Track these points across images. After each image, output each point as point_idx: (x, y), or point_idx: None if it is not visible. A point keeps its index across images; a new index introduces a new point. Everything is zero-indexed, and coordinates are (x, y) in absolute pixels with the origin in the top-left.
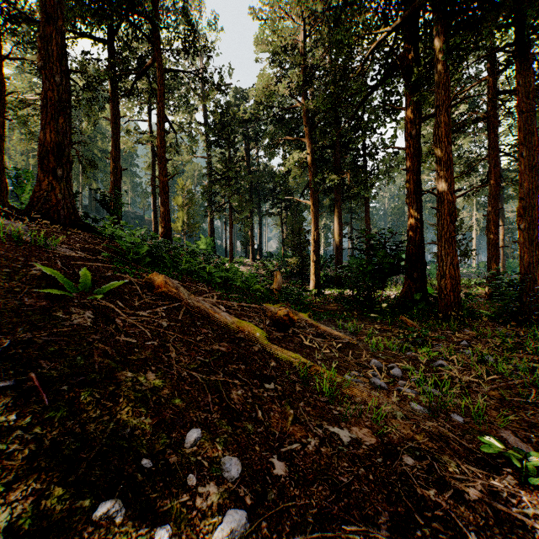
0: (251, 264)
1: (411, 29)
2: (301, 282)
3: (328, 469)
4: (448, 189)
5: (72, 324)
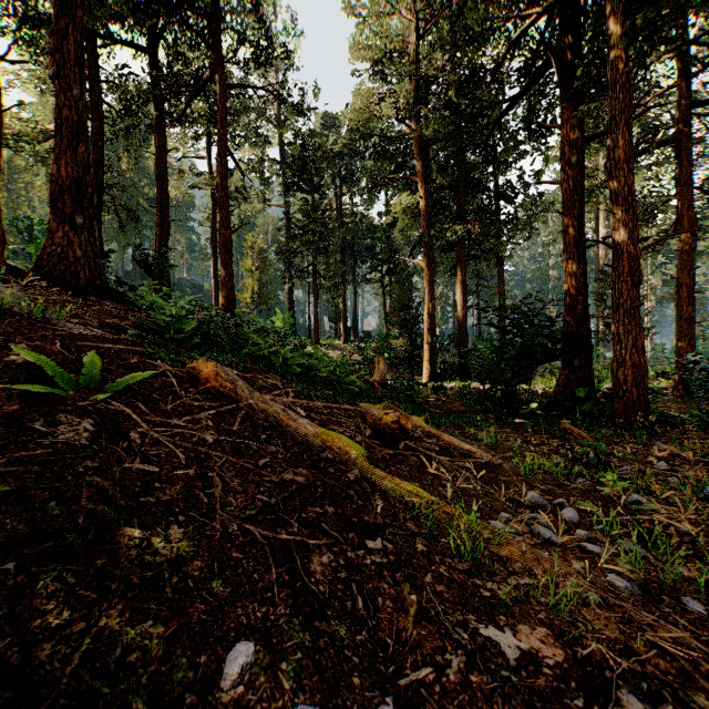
0: (343, 347)
1: (571, 12)
2: (410, 372)
3: None
4: (629, 238)
5: (55, 442)
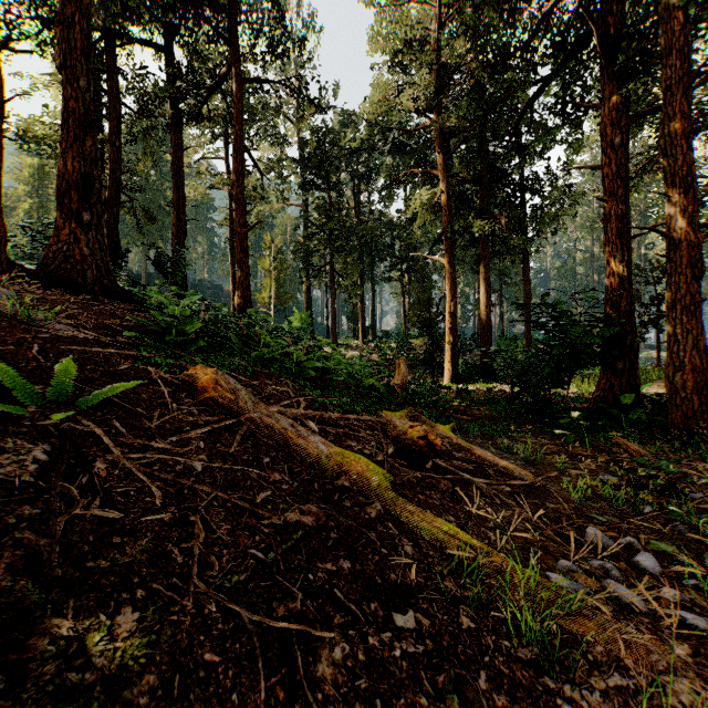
0: (361, 347)
1: None
2: (430, 372)
3: None
4: (688, 224)
5: None
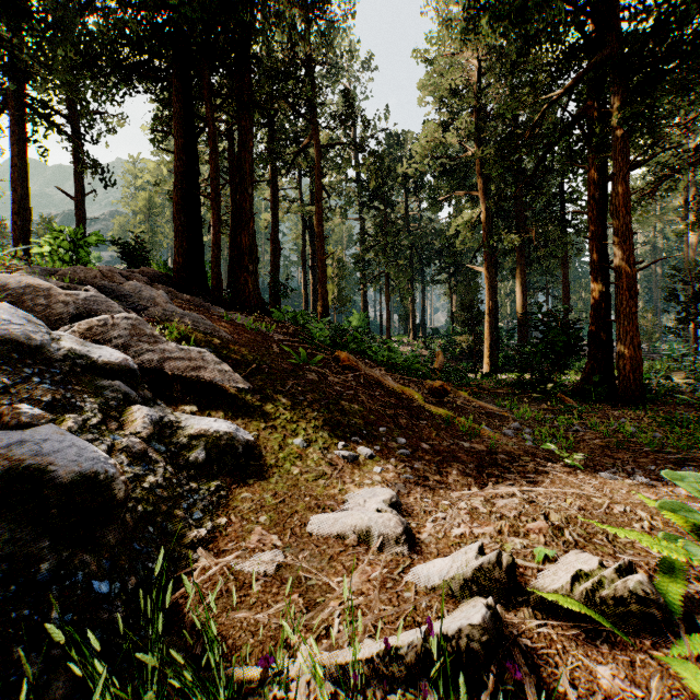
0: (412, 343)
1: (591, 84)
2: (473, 365)
3: (452, 451)
4: (627, 262)
5: (310, 379)
